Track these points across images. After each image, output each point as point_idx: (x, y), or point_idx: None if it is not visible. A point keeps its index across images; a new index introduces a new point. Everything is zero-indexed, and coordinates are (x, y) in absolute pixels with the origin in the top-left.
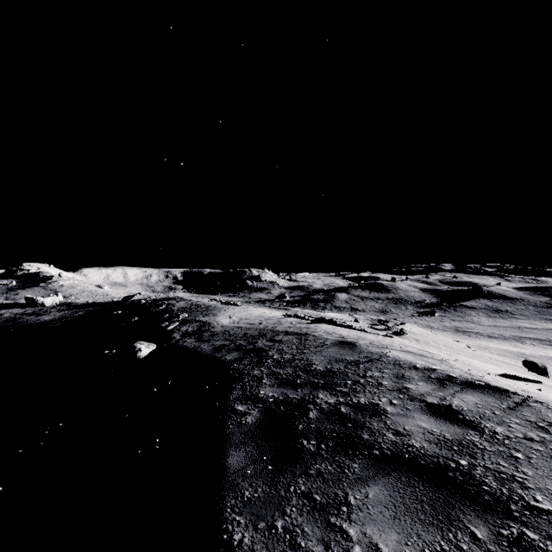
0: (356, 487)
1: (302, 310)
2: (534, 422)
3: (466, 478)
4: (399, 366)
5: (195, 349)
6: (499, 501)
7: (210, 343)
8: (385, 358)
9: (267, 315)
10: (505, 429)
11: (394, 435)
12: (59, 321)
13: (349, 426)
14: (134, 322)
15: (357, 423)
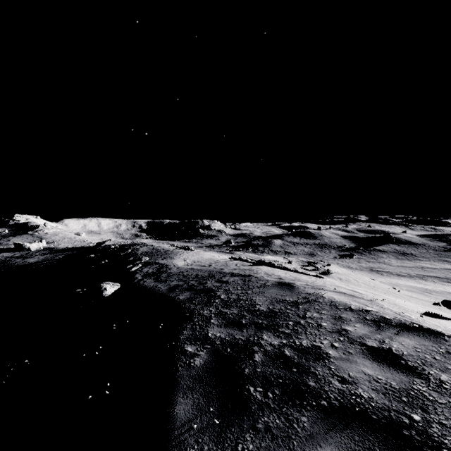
0: (307, 448)
1: (245, 254)
2: None
3: (423, 438)
4: (335, 307)
5: (153, 289)
6: None
7: (167, 283)
8: (322, 299)
9: (216, 258)
10: (450, 377)
11: (340, 382)
12: (41, 263)
13: (294, 371)
14: (104, 264)
15: (302, 368)
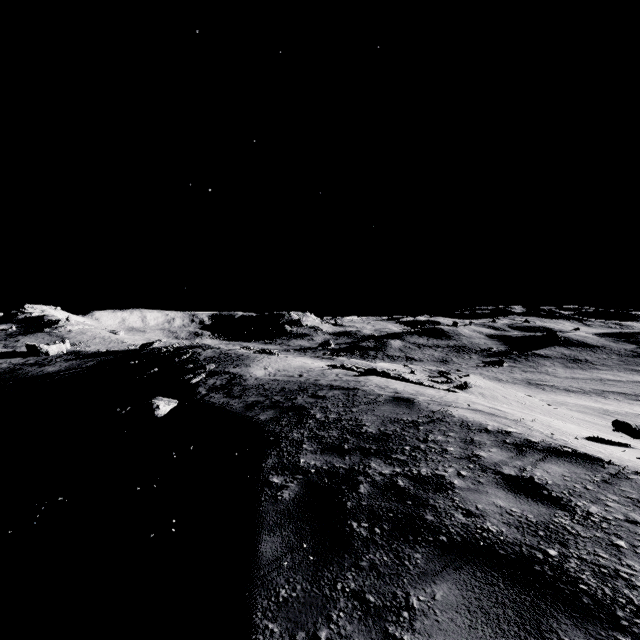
0: (420, 585)
1: (349, 360)
2: (636, 499)
3: (557, 573)
4: (467, 428)
5: (223, 407)
6: (602, 605)
7: (242, 399)
8: (450, 418)
9: (309, 365)
10: (602, 509)
11: (465, 515)
12: (65, 372)
13: (409, 504)
14: (153, 373)
15: (418, 501)
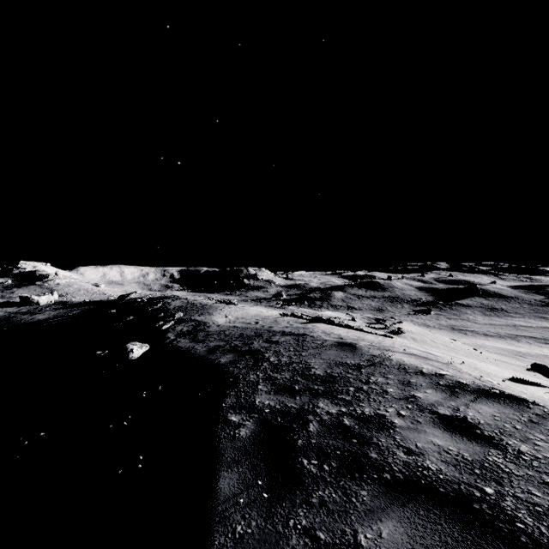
0: (366, 522)
1: (299, 309)
2: None
3: (495, 511)
4: (404, 370)
5: (189, 350)
6: (540, 544)
7: (205, 344)
8: (389, 362)
9: (264, 314)
10: (531, 448)
11: (406, 454)
12: (53, 320)
13: (354, 442)
14: (129, 321)
15: (363, 439)
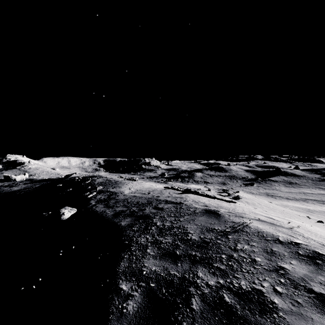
0: None
1: (175, 184)
2: None
3: None
4: (264, 238)
5: (101, 214)
6: None
7: (113, 209)
8: (248, 229)
9: (154, 187)
10: None
11: None
12: (23, 190)
13: None
14: (69, 191)
15: None
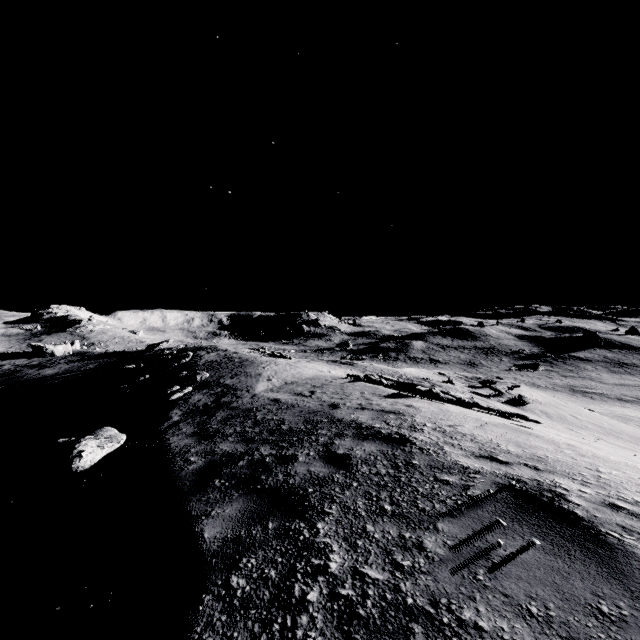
0: None
1: (372, 366)
2: None
3: None
4: None
5: (172, 464)
6: None
7: (210, 446)
8: None
9: (324, 375)
10: None
11: None
12: (60, 376)
13: None
14: (143, 381)
15: None
